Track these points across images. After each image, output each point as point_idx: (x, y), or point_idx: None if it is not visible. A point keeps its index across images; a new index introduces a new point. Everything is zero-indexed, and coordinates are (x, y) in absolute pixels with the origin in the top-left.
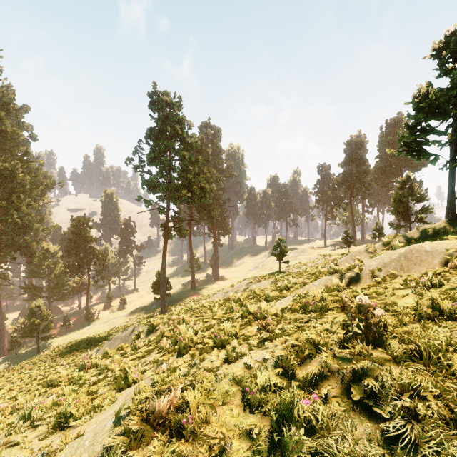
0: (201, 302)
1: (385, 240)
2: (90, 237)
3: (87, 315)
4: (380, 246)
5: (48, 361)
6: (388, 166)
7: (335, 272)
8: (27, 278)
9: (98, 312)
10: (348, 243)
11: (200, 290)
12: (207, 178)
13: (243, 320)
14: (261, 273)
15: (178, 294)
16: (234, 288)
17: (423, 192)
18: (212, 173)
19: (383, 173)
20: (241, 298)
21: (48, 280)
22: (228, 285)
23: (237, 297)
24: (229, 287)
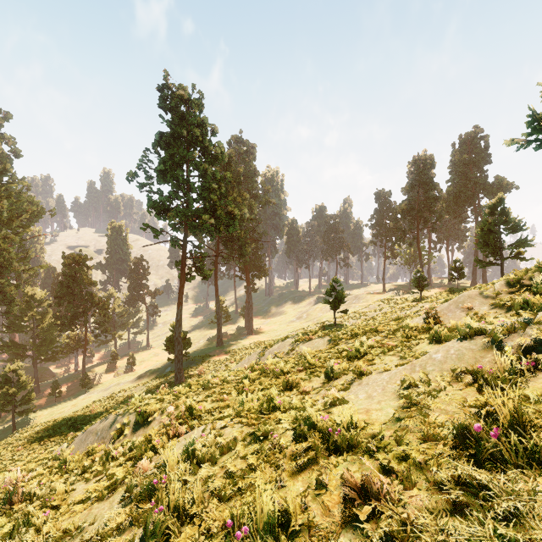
0: (229, 364)
1: (512, 277)
2: (87, 280)
3: (83, 380)
4: (504, 287)
5: (4, 456)
6: (463, 191)
7: (474, 333)
8: (5, 332)
9: (100, 375)
10: (419, 286)
11: (228, 348)
12: (238, 204)
13: (298, 445)
14: (307, 325)
15: (200, 353)
16: (273, 349)
17: (519, 219)
18: (244, 199)
19: (456, 201)
20: (285, 370)
21: (34, 336)
22: (265, 341)
23: (279, 367)
24: (266, 347)
